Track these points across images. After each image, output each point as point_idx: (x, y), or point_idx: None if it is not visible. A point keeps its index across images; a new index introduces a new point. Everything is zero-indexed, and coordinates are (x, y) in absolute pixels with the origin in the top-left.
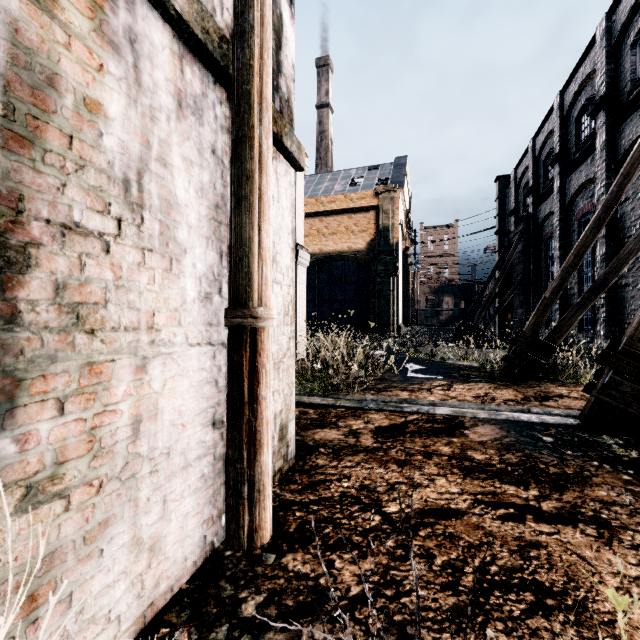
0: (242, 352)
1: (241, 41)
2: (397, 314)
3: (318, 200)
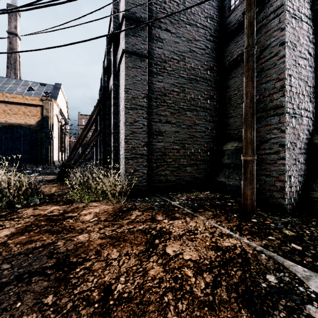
0: None
1: None
2: (53, 156)
3: (4, 94)
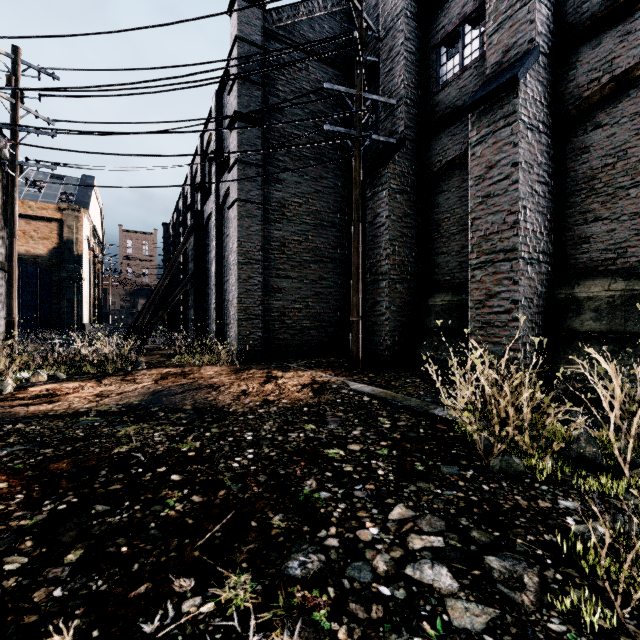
0: (11, 325)
1: (11, 268)
2: (82, 315)
3: None
